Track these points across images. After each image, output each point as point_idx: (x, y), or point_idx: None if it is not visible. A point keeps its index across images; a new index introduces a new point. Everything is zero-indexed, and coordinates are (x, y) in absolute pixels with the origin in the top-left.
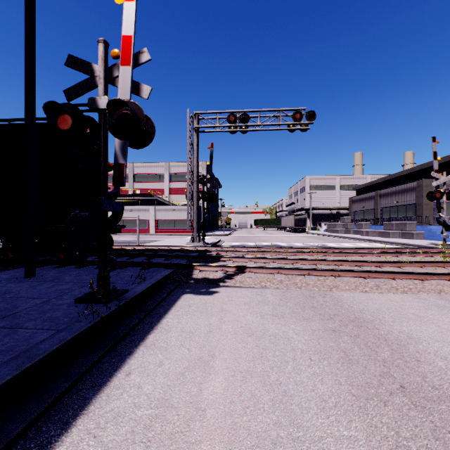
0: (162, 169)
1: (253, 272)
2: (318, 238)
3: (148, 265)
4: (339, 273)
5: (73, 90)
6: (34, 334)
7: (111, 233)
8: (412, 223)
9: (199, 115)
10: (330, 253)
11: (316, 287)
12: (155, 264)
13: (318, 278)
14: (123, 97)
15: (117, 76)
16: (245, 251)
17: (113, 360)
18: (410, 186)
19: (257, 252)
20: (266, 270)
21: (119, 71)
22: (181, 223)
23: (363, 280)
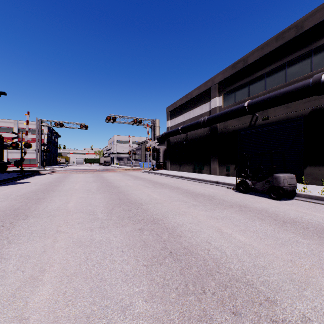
0: (12, 124)
1: (56, 172)
2: (107, 167)
3: (26, 172)
4: (77, 172)
5: (14, 138)
6: (17, 175)
7: (9, 164)
8: (137, 161)
9: (42, 120)
10: (87, 170)
11: (69, 174)
12: (28, 171)
13: (72, 173)
14: (26, 141)
15: (24, 136)
16: (59, 170)
17: (29, 177)
18: (141, 147)
19: (64, 170)
20: (60, 172)
21: (25, 136)
22: (28, 161)
23: (81, 173)
